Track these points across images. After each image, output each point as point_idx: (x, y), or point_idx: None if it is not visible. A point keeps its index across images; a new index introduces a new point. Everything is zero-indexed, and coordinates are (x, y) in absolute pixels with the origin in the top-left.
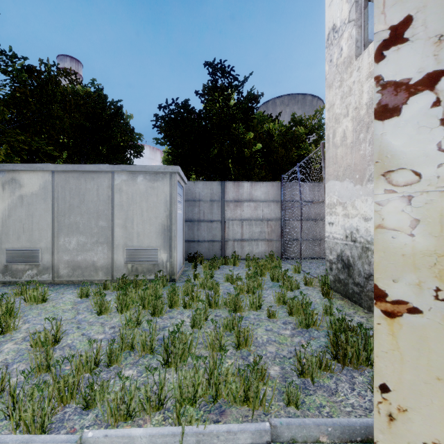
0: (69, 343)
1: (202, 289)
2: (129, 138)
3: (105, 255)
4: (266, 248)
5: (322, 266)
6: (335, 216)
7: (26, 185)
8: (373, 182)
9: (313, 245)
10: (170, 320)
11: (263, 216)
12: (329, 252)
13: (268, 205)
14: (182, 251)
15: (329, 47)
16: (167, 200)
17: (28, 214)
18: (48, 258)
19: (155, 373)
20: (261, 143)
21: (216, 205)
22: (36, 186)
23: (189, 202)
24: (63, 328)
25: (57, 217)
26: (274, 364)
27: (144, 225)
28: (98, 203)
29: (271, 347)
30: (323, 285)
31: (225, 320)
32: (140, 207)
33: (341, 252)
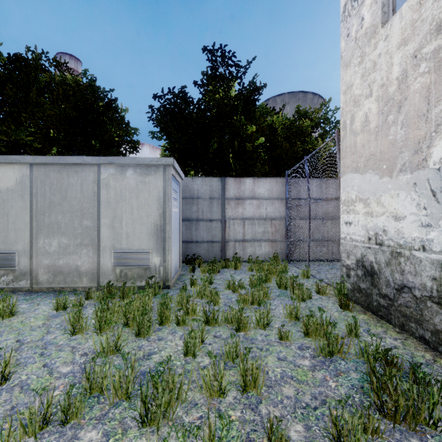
0: (23, 379)
1: (199, 299)
2: (124, 132)
3: (90, 259)
4: (270, 249)
5: (332, 269)
6: (354, 215)
7: (0, 180)
8: (408, 172)
9: (320, 246)
10: (158, 342)
11: (267, 214)
12: (346, 256)
13: (271, 203)
14: (179, 253)
15: (345, 20)
16: (160, 196)
17: (2, 212)
18: (26, 262)
19: (127, 437)
20: (264, 137)
21: (216, 203)
22: (12, 180)
23: (186, 200)
24: (23, 355)
25: (35, 216)
26: (295, 420)
27: (134, 224)
28: (82, 200)
29: (288, 388)
30: (339, 294)
31: (226, 346)
32: (130, 205)
33: (362, 257)
